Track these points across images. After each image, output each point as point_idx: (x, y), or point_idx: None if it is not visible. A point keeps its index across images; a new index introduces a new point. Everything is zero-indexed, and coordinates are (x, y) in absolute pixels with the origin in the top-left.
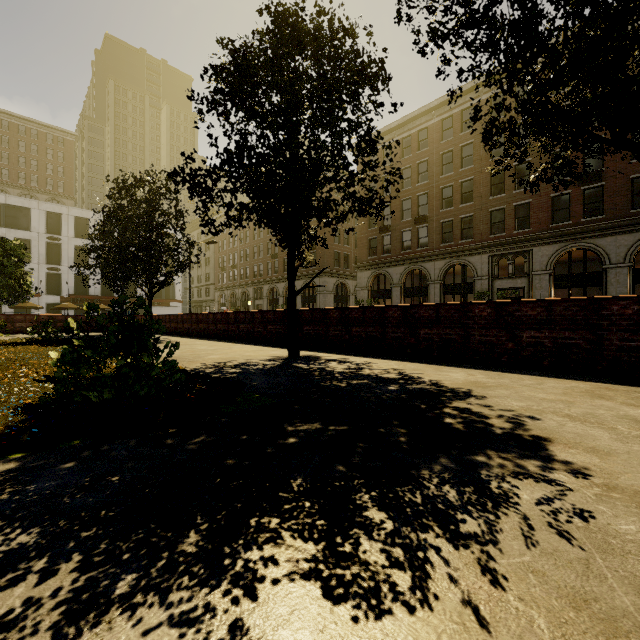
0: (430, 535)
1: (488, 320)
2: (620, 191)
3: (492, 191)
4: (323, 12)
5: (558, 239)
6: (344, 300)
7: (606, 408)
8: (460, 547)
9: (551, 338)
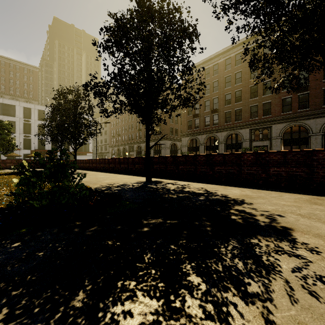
0: (229, 294)
1: (251, 162)
2: (317, 96)
3: (251, 96)
4: (164, 0)
5: (285, 120)
6: (175, 152)
7: (320, 210)
8: (249, 303)
9: (285, 171)
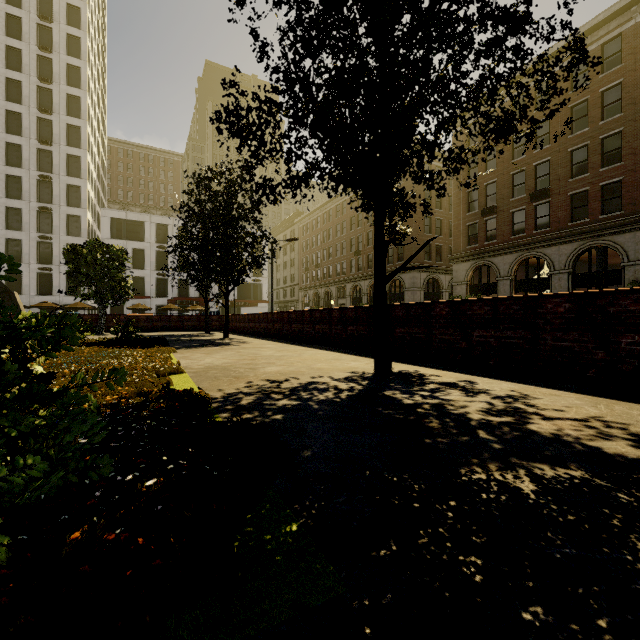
0: None
1: None
2: None
3: None
4: None
5: None
6: (436, 297)
7: None
8: None
9: None
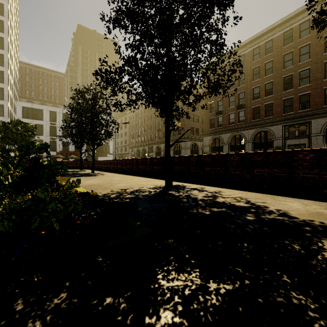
0: None
1: (311, 162)
2: None
3: (284, 88)
4: None
5: None
6: (196, 152)
7: None
8: None
9: None
